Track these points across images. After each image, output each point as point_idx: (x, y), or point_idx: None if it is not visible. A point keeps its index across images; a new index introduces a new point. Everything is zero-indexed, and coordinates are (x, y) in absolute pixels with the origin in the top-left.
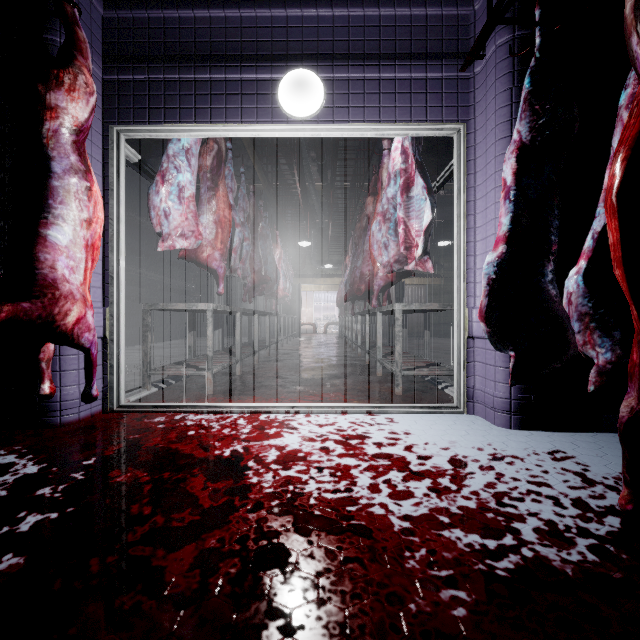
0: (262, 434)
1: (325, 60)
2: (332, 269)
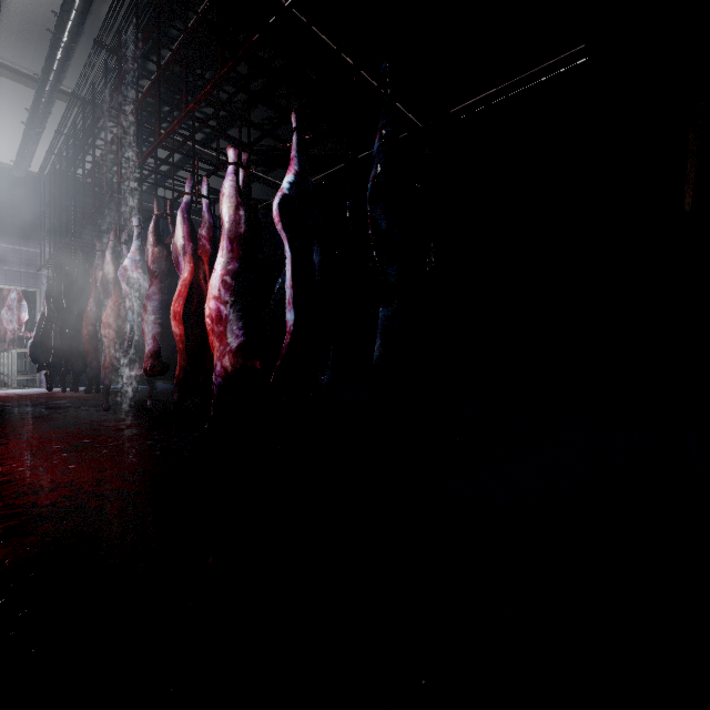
0: None
1: None
2: None
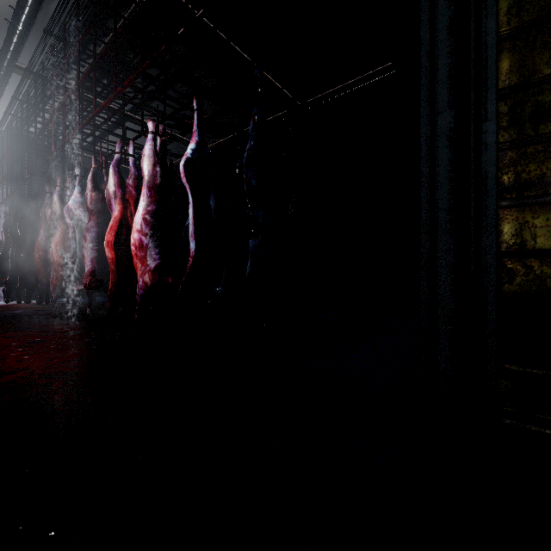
0: None
1: None
2: None
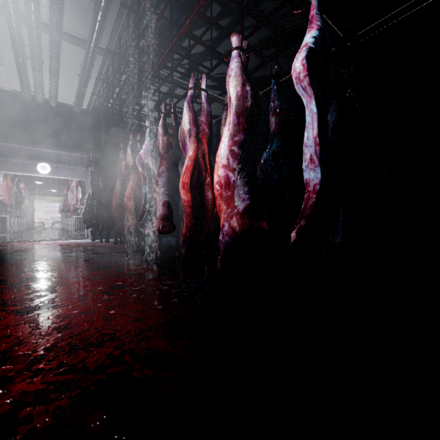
0: (35, 243)
1: (51, 161)
2: (57, 191)
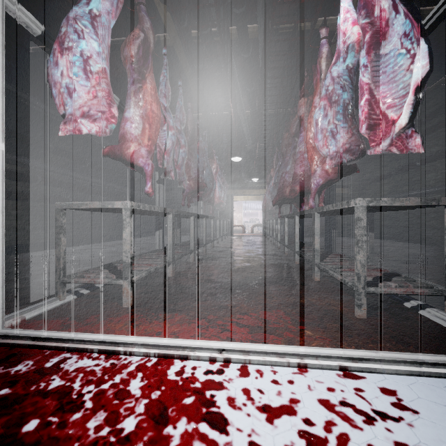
0: None
1: None
2: (258, 182)
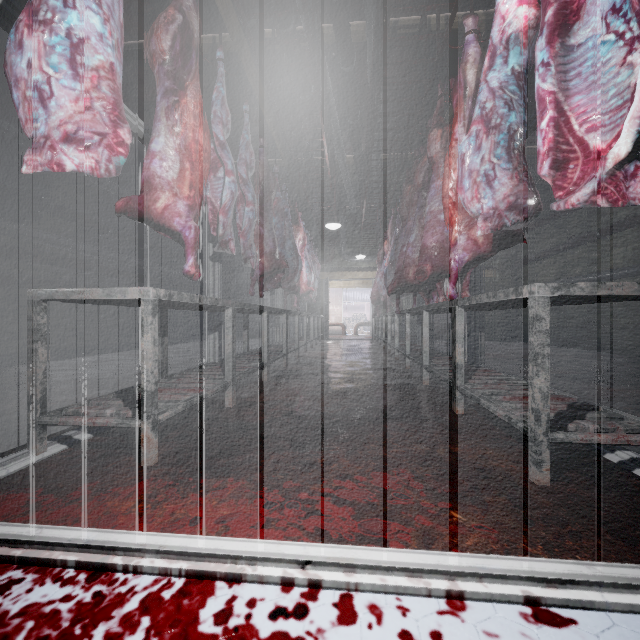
0: None
1: None
2: (364, 261)
